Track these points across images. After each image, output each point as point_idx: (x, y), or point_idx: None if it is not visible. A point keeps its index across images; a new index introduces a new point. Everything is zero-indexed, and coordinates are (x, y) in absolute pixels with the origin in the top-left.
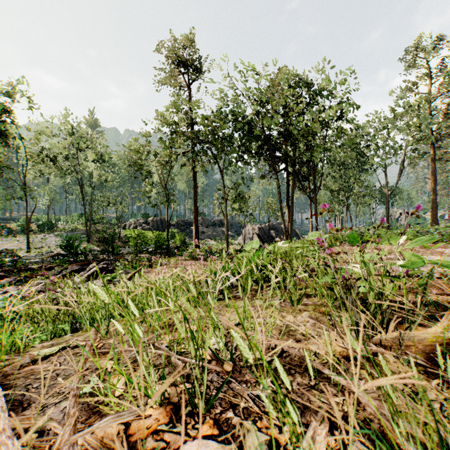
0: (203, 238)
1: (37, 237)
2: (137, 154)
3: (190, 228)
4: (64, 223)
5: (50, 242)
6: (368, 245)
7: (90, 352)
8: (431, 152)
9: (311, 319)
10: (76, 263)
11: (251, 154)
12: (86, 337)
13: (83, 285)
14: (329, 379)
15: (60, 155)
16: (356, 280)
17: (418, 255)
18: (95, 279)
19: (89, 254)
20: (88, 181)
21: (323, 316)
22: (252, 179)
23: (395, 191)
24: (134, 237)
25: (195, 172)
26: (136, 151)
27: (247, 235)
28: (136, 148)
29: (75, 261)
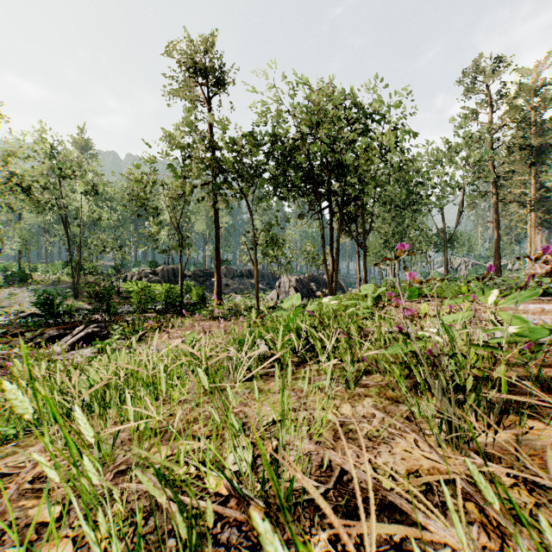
0: (227, 293)
1: (4, 292)
2: (141, 184)
3: (211, 280)
4: (43, 273)
5: (22, 298)
6: (448, 302)
7: (16, 496)
8: (494, 192)
9: (378, 411)
10: (57, 326)
11: (287, 188)
12: (34, 451)
13: (65, 356)
14: (421, 525)
15: (36, 183)
16: (449, 357)
17: (519, 317)
18: (82, 347)
19: (75, 315)
20: (75, 218)
21: (392, 405)
22: (288, 219)
23: (454, 236)
24: (137, 291)
25: (216, 209)
26: (140, 181)
27: (281, 289)
28: (139, 177)
29: (56, 323)
